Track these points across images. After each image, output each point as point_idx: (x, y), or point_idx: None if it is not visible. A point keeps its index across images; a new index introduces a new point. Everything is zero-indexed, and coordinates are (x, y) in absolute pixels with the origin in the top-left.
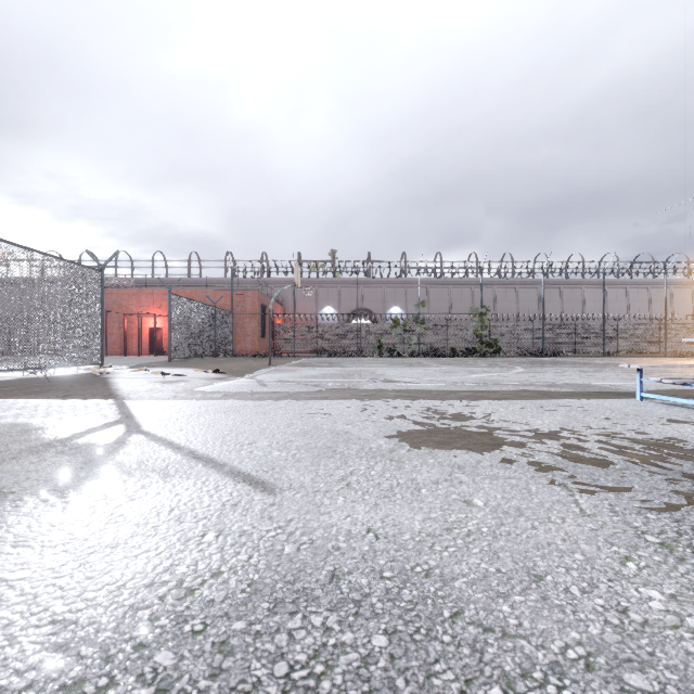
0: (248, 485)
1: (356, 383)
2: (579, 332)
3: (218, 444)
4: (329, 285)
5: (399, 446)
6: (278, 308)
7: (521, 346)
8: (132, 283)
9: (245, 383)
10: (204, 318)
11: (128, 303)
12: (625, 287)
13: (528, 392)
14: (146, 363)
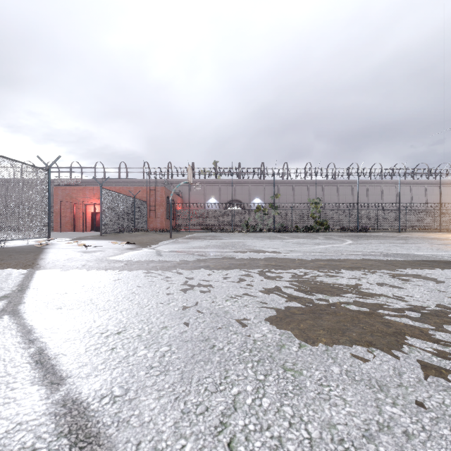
0: (69, 446)
1: (232, 253)
2: (380, 215)
3: (82, 332)
4: (212, 184)
5: (286, 336)
6: (178, 199)
7: (341, 225)
8: (80, 182)
9: (146, 253)
10: (126, 205)
11: (77, 195)
12: (409, 186)
13: (371, 261)
14: (84, 237)
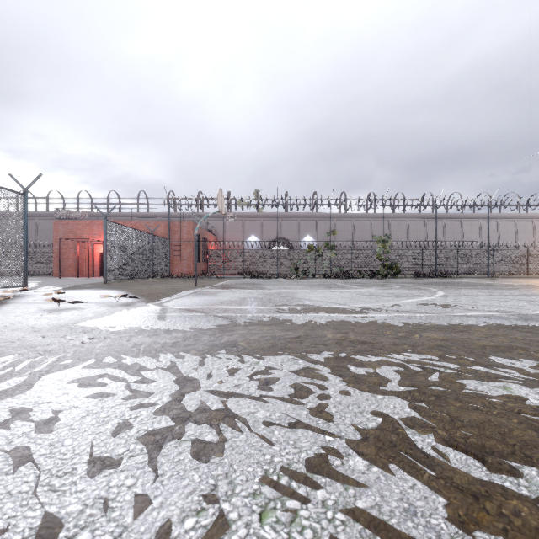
0: None
1: (278, 313)
2: (461, 257)
3: None
4: (253, 219)
5: None
6: (211, 237)
7: (412, 269)
8: (86, 215)
9: (143, 313)
10: (141, 243)
11: (82, 232)
12: (496, 221)
13: (512, 330)
14: (82, 285)
